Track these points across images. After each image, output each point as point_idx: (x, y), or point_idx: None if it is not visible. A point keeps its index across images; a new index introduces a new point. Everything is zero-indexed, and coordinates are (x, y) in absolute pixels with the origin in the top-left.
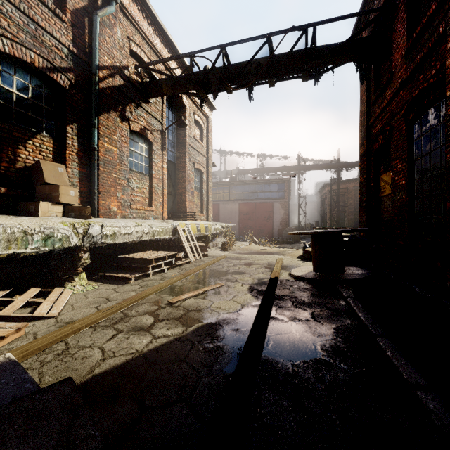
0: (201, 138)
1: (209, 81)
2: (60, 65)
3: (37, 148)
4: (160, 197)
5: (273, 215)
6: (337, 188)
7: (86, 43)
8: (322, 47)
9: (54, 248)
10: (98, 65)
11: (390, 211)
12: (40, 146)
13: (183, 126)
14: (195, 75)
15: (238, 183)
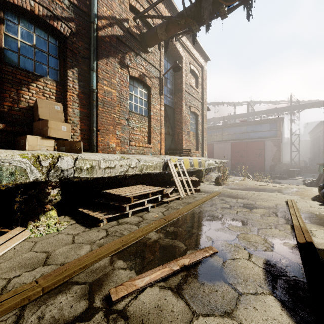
0: (196, 85)
1: (201, 9)
2: (61, 15)
3: (40, 90)
4: (158, 136)
5: (265, 152)
6: None
7: None
8: None
9: (15, 183)
10: (97, 15)
11: None
12: (43, 88)
13: (178, 70)
14: (187, 9)
15: (230, 126)
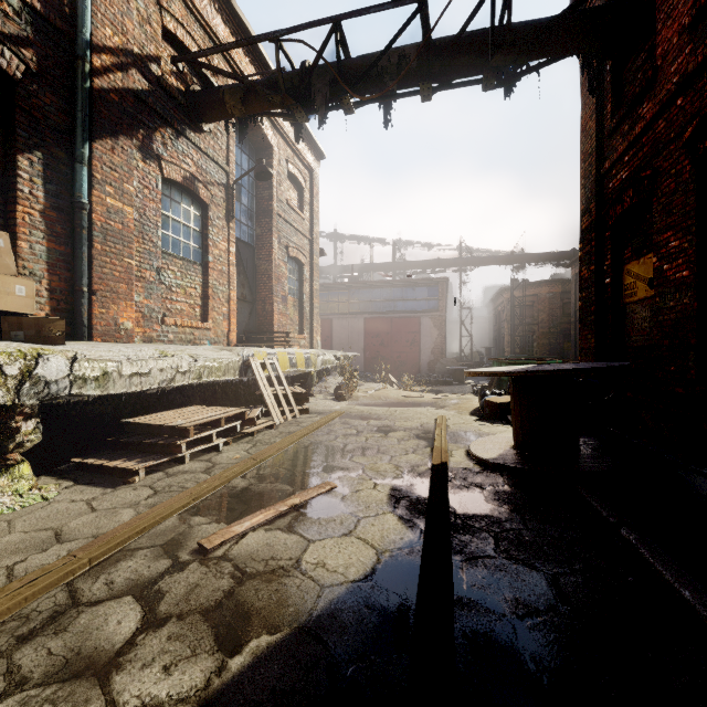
0: (300, 205)
1: (312, 88)
2: (0, 29)
3: None
4: (224, 305)
5: (421, 338)
6: (522, 295)
7: None
8: (521, 24)
9: None
10: (90, 43)
11: (647, 329)
12: None
13: (266, 178)
14: (286, 78)
15: (362, 286)
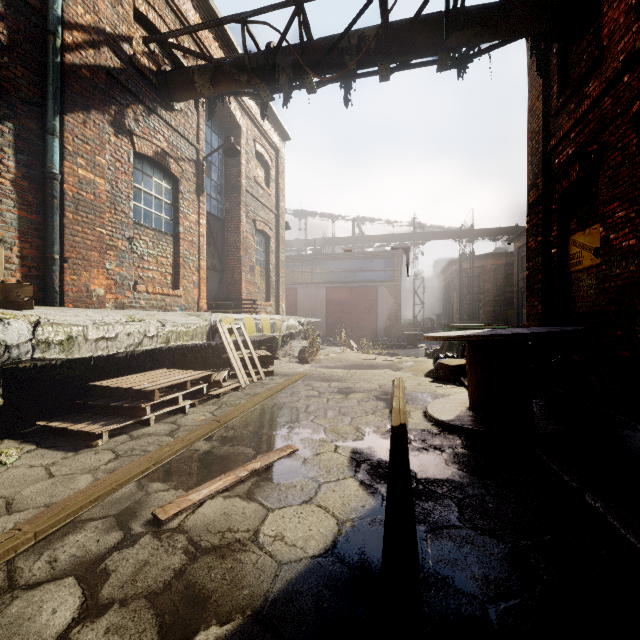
0: (267, 182)
1: (276, 68)
2: None
3: None
4: (194, 274)
5: (378, 305)
6: (470, 267)
7: None
8: (474, 7)
9: None
10: (61, 19)
11: (593, 296)
12: None
13: (234, 155)
14: (252, 59)
15: (324, 258)
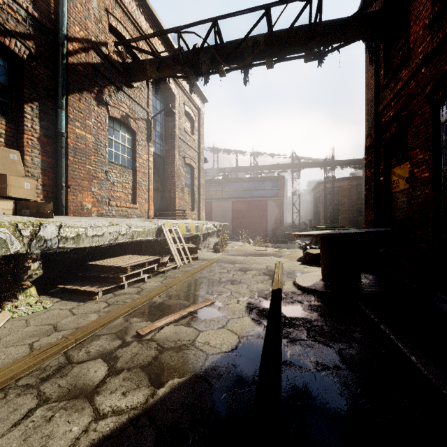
0: (192, 131)
1: (200, 61)
2: (14, 29)
3: None
4: (145, 194)
5: (267, 214)
6: (332, 187)
7: (52, 8)
8: (328, 22)
9: None
10: (66, 36)
11: (405, 208)
12: None
13: (171, 115)
14: (184, 55)
15: (231, 181)
